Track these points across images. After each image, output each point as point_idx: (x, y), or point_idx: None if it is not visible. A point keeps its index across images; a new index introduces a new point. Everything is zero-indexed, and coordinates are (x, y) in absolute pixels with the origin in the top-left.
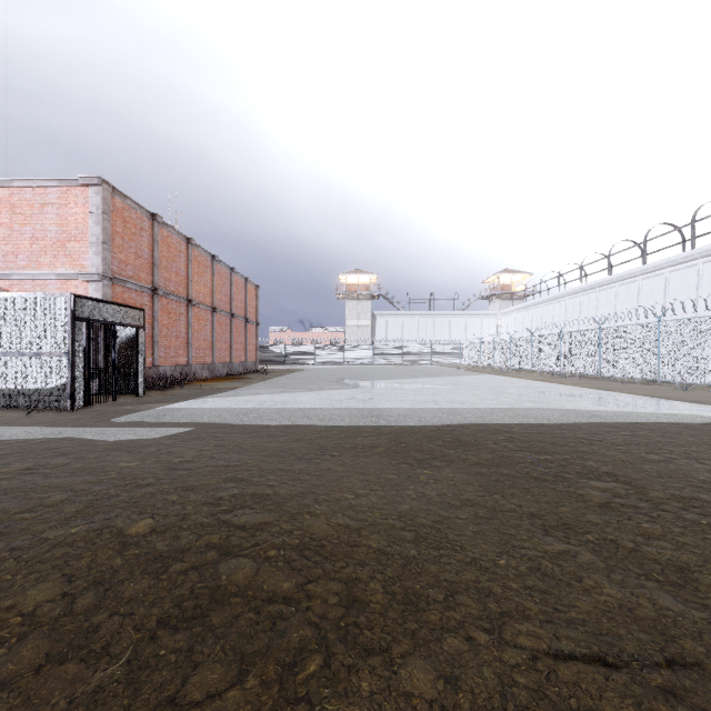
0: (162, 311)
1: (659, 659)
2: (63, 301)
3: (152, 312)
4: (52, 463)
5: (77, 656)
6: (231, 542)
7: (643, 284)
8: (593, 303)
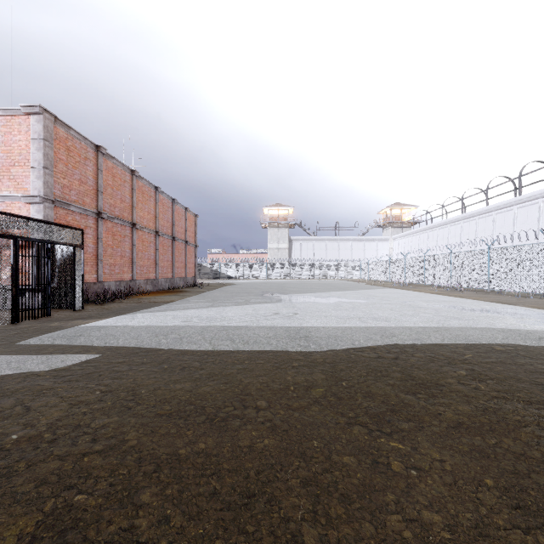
0: (107, 233)
1: None
2: None
3: (97, 234)
4: None
5: None
6: None
7: (518, 212)
8: (473, 229)
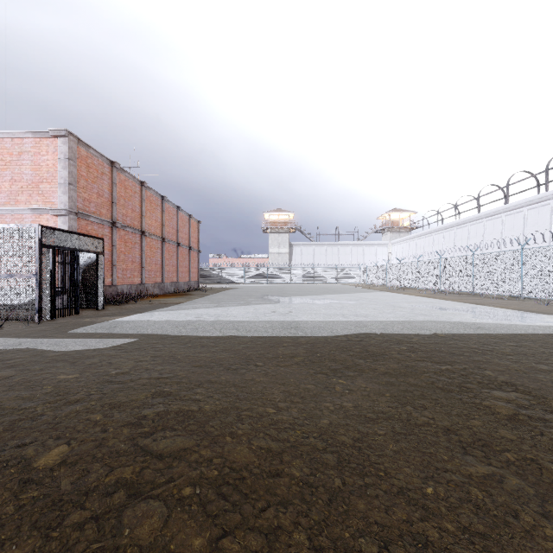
0: (120, 240)
1: None
2: (32, 231)
3: (112, 241)
4: None
5: None
6: (144, 477)
7: (506, 220)
8: (465, 235)
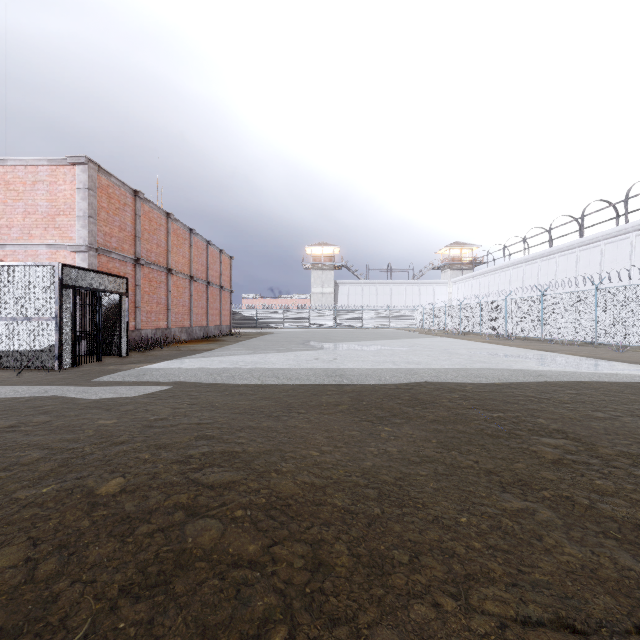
0: (144, 279)
1: (628, 625)
2: (52, 270)
3: (135, 280)
4: (34, 421)
5: (32, 629)
6: (199, 502)
7: (581, 255)
8: (535, 273)
